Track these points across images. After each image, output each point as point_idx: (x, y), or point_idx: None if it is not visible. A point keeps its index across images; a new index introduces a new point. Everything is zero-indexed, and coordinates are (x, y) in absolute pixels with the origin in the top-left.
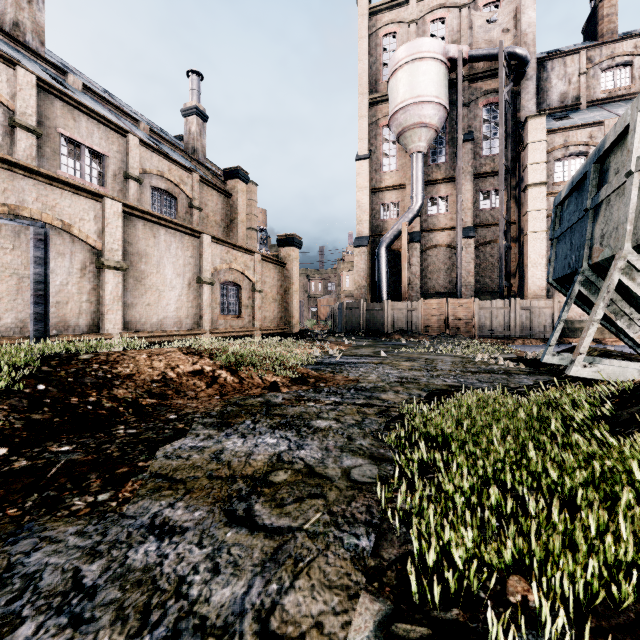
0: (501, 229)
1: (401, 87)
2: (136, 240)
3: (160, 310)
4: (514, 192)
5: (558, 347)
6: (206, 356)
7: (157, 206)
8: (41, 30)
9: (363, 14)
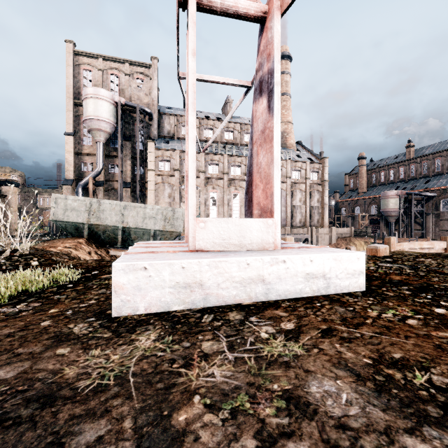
0: (138, 187)
1: (89, 108)
2: None
3: None
4: None
5: None
6: None
7: None
8: None
9: (70, 52)
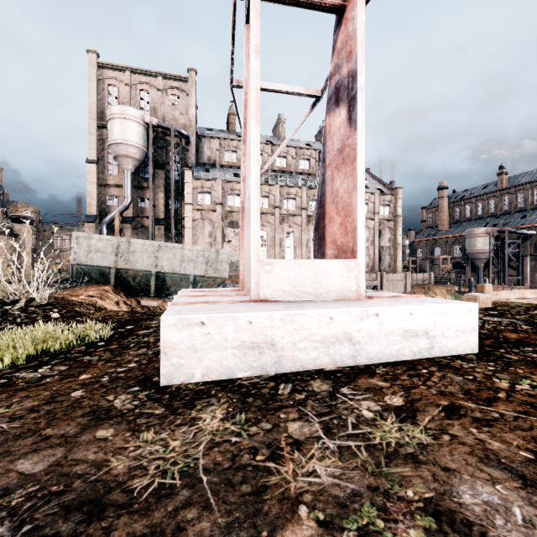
0: (172, 224)
1: (115, 130)
2: None
3: None
4: None
5: None
6: None
7: None
8: None
9: (92, 64)
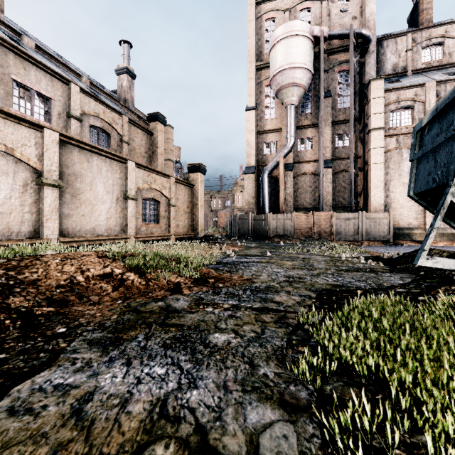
0: (351, 161)
1: (279, 56)
2: (72, 163)
3: (93, 219)
4: (360, 135)
5: (394, 247)
6: (119, 259)
7: (94, 140)
8: (1, 0)
9: (251, 3)
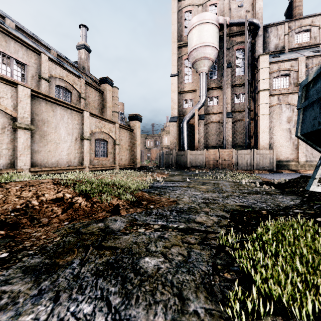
0: (246, 113)
1: (194, 38)
2: (41, 112)
3: (57, 154)
4: (252, 94)
5: (277, 174)
6: (71, 185)
7: (59, 96)
8: None
9: (174, 0)
